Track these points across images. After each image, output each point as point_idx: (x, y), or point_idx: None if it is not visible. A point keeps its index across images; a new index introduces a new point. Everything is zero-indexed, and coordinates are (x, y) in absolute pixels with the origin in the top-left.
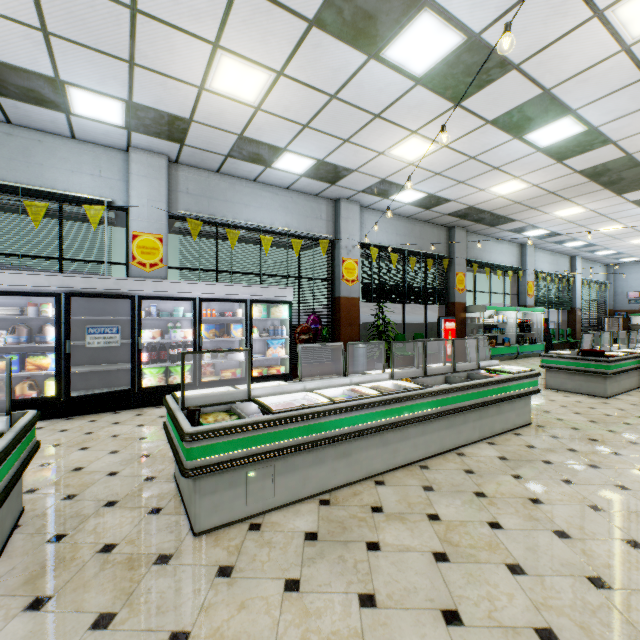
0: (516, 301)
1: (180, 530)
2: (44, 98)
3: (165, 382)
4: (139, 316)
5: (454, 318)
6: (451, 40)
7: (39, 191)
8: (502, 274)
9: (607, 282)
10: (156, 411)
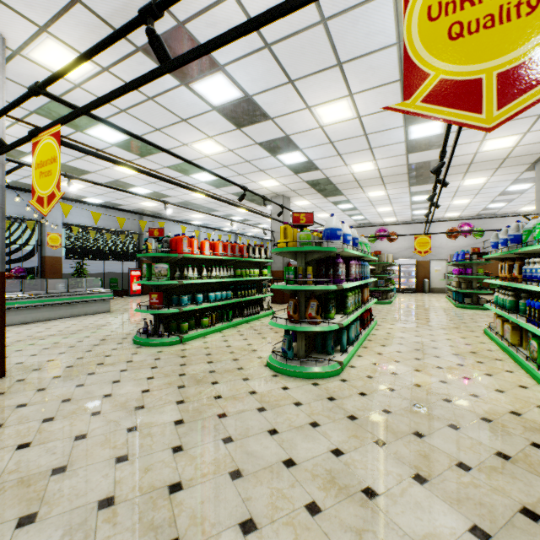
0: None
1: None
2: None
3: None
4: None
5: (140, 269)
6: None
7: None
8: None
9: None
10: None
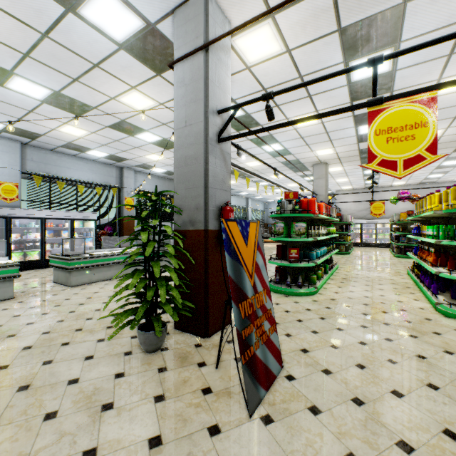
0: None
1: (65, 287)
2: None
3: (24, 260)
4: (10, 227)
5: None
6: (158, 138)
7: None
8: None
9: (264, 210)
10: (22, 272)
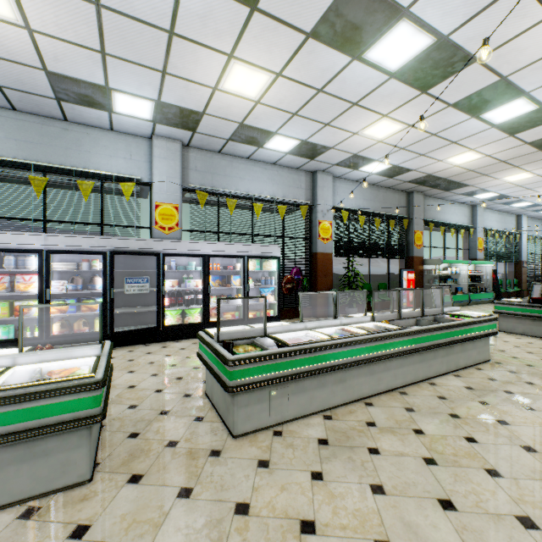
0: (467, 255)
1: (221, 433)
2: (94, 101)
3: (181, 321)
4: (163, 269)
5: (413, 270)
6: (423, 42)
7: (87, 172)
8: (454, 231)
9: None
10: (176, 344)
